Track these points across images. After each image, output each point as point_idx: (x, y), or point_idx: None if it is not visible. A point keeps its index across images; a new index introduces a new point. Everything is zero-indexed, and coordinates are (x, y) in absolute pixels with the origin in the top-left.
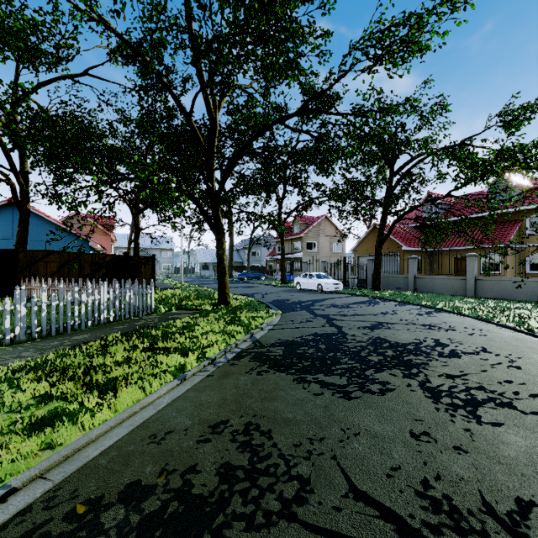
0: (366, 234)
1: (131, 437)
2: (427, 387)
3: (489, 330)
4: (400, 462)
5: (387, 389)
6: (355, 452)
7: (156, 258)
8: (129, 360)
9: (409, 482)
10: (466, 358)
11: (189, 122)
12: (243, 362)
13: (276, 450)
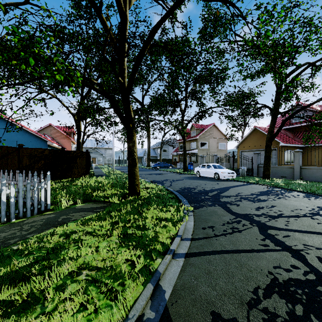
0: (247, 134)
1: None
2: None
3: None
4: None
5: None
6: None
7: (102, 154)
8: None
9: None
10: None
11: (100, 17)
12: None
13: None
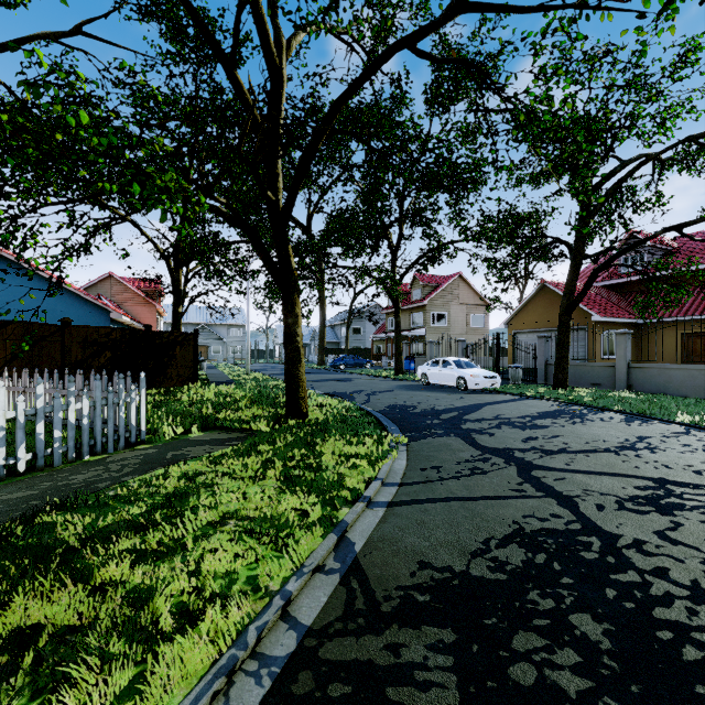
0: (528, 297)
1: None
2: None
3: None
4: None
5: None
6: None
7: (222, 338)
8: None
9: None
10: None
11: (231, 76)
12: None
13: None
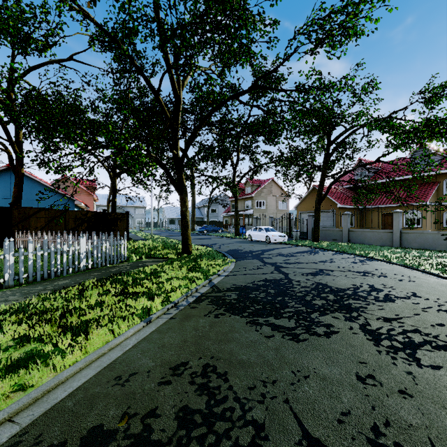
0: (306, 194)
1: (98, 378)
2: (367, 330)
3: (416, 277)
4: (349, 407)
5: (332, 332)
6: (306, 396)
7: (131, 214)
8: (102, 303)
9: (360, 429)
10: (400, 302)
11: (157, 98)
12: (202, 306)
13: (232, 393)
